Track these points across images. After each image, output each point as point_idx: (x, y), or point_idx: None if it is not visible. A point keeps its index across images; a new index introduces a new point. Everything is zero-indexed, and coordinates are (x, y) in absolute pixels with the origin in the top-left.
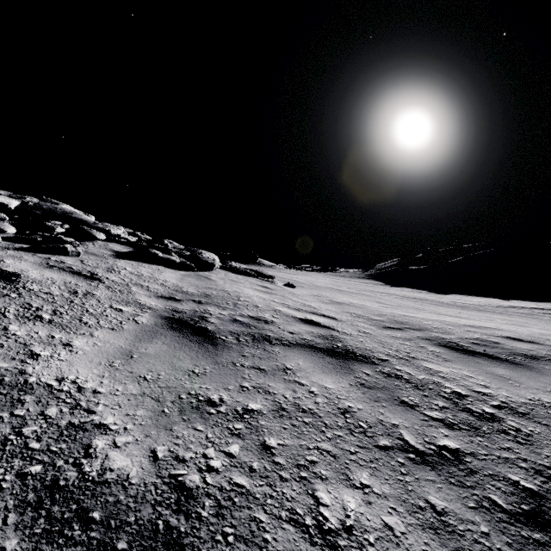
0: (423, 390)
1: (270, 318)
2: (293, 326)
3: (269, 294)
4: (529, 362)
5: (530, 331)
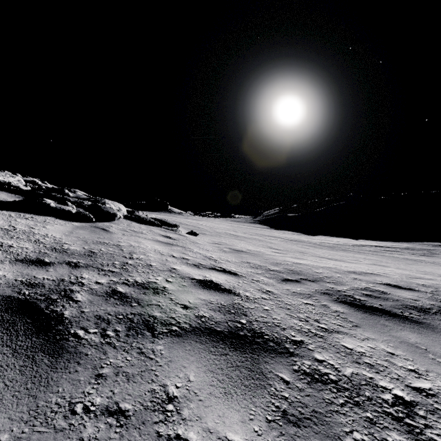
0: (362, 405)
1: (162, 284)
2: (188, 295)
3: (170, 246)
4: (426, 318)
5: (396, 274)
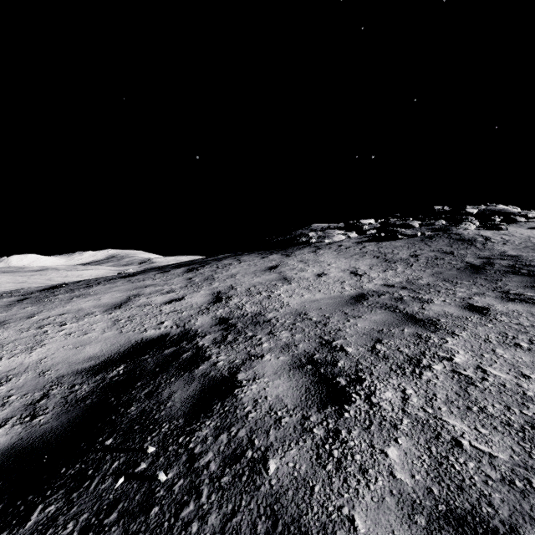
0: None
1: None
2: None
3: None
4: None
5: None
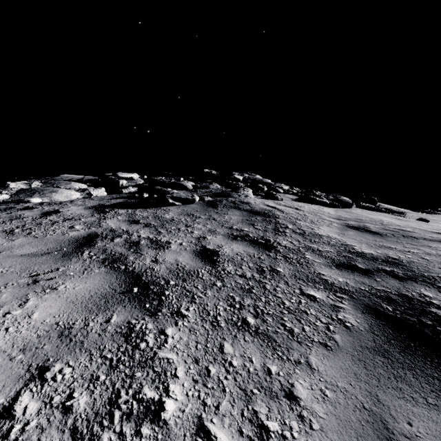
0: None
1: (412, 230)
2: (431, 235)
3: (405, 222)
4: None
5: None
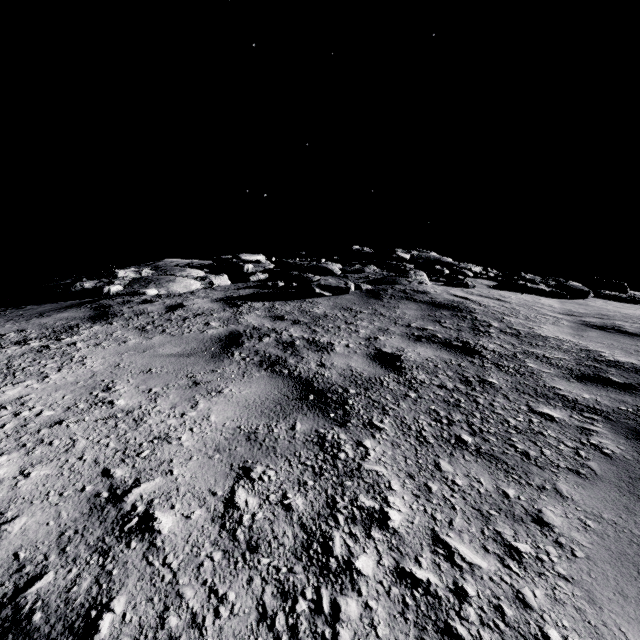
0: None
1: None
2: None
3: None
4: None
5: None
